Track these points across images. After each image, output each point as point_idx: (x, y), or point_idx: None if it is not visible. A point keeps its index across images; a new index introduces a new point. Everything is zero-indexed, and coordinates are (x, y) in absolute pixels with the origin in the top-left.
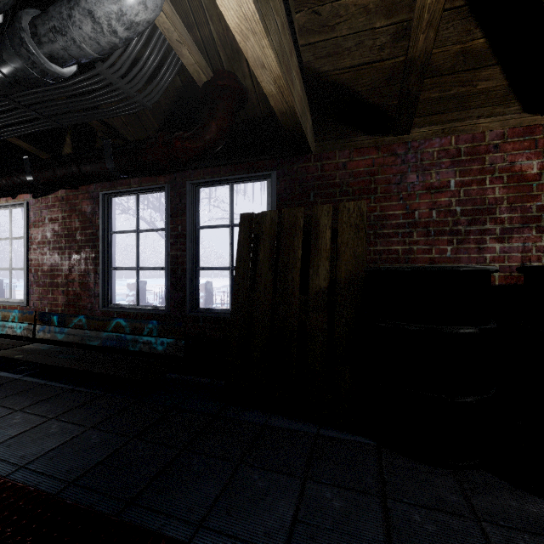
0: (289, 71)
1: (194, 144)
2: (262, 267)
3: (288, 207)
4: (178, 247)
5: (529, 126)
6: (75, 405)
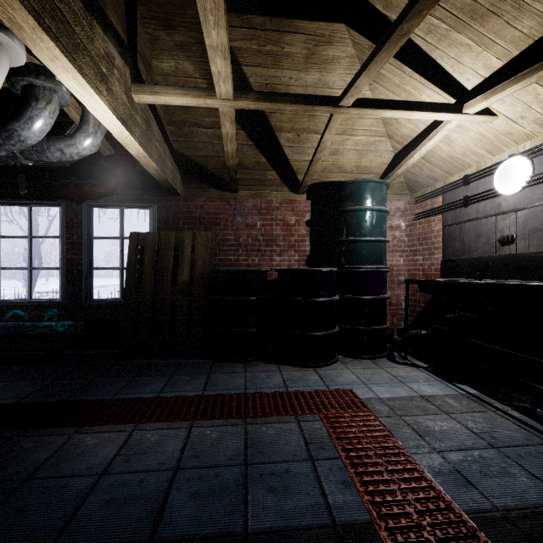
0: (164, 163)
1: (99, 190)
2: (146, 268)
3: (165, 229)
4: (74, 252)
5: (291, 200)
6: None
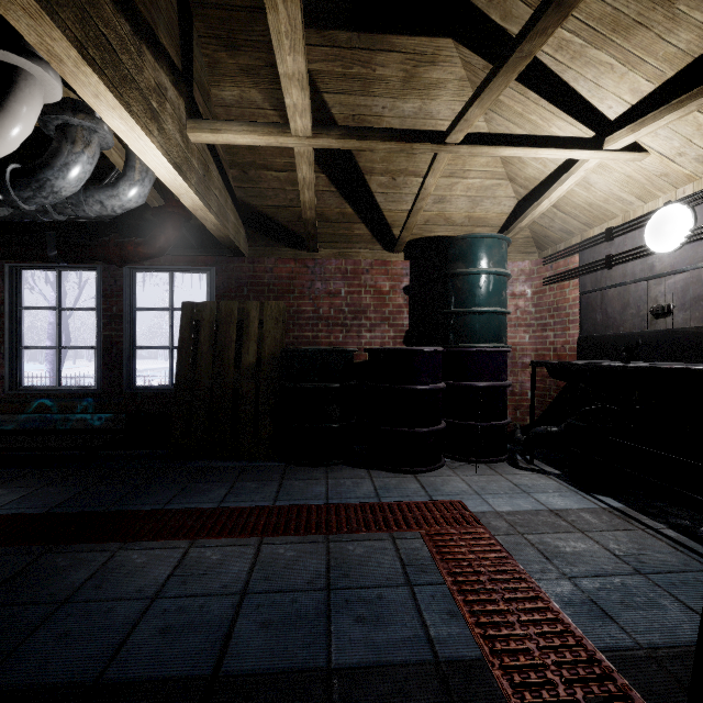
0: (225, 215)
1: (145, 250)
2: (203, 347)
3: (226, 298)
4: (113, 328)
5: (385, 260)
6: (8, 479)
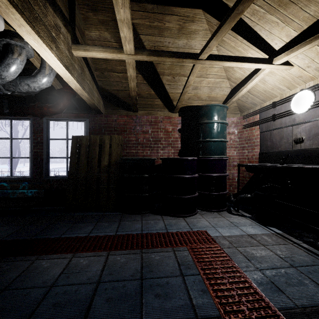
0: (92, 93)
1: (53, 110)
2: (82, 157)
3: (93, 134)
4: (38, 148)
5: (169, 116)
6: None
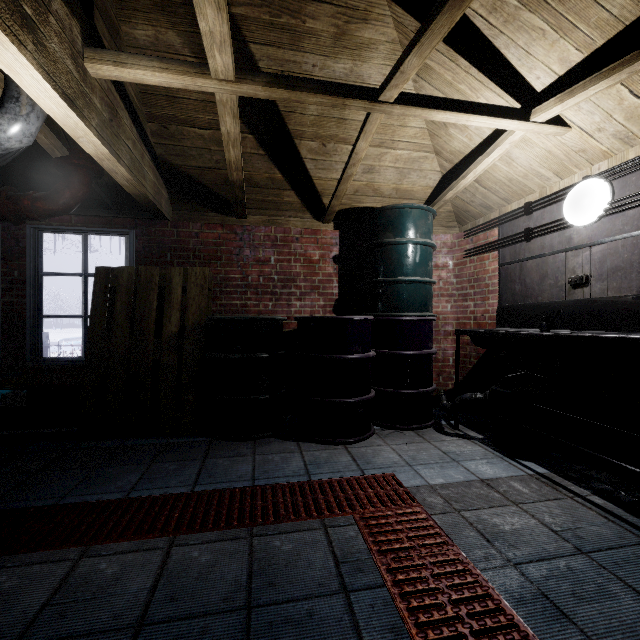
0: (141, 171)
1: (46, 205)
2: (119, 316)
3: (147, 264)
4: (14, 294)
5: (315, 229)
6: None
